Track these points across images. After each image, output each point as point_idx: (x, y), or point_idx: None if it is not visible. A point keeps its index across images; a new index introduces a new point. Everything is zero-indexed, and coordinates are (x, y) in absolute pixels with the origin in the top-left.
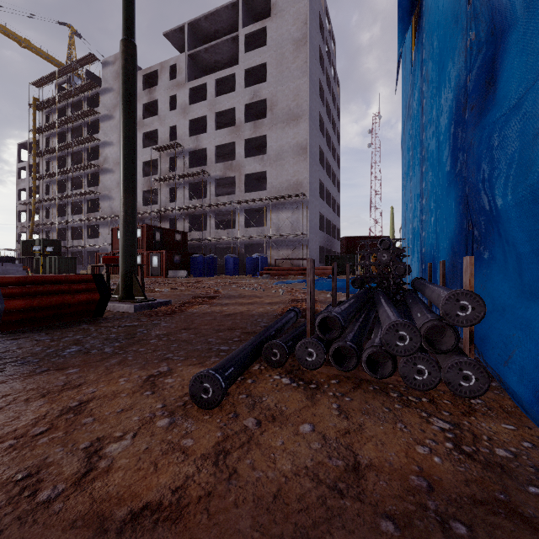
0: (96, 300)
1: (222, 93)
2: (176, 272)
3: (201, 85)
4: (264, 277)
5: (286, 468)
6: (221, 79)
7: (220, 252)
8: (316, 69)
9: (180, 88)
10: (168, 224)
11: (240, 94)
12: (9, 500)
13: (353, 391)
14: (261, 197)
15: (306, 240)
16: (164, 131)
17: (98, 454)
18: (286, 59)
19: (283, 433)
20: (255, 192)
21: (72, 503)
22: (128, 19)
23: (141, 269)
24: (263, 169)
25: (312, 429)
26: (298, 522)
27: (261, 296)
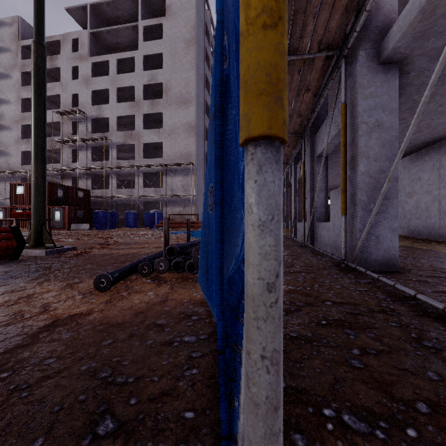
0: (13, 246)
1: (123, 71)
2: (79, 225)
3: (103, 61)
4: (159, 229)
5: (137, 302)
6: (122, 59)
7: (121, 208)
8: (202, 65)
9: (83, 60)
10: (71, 182)
11: (139, 75)
12: (12, 318)
13: (181, 282)
14: (157, 163)
15: (194, 200)
16: (66, 97)
17: (48, 306)
18: (179, 53)
19: (139, 295)
20: (152, 159)
21: (42, 316)
22: (39, 26)
23: (48, 223)
24: (159, 140)
25: (154, 293)
26: (136, 311)
27: (151, 243)
